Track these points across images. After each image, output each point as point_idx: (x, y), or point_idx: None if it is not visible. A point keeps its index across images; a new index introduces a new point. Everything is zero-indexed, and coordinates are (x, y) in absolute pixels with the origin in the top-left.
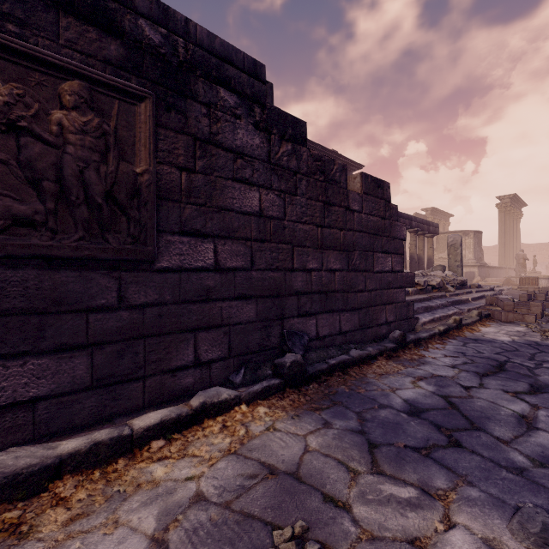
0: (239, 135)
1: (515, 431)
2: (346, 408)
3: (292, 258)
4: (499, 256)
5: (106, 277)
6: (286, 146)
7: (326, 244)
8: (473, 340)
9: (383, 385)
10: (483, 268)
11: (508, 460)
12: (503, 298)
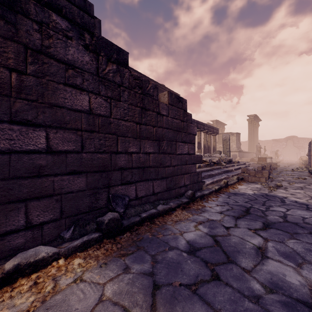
0: (71, 51)
1: (255, 261)
2: (145, 252)
3: (117, 144)
4: (248, 146)
5: None
6: (112, 66)
7: (143, 136)
8: (233, 194)
9: (176, 230)
10: (241, 153)
11: (249, 289)
12: (250, 169)
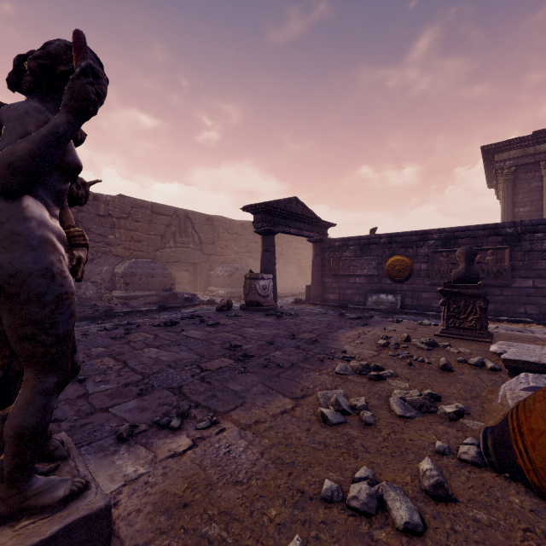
0: (544, 245)
1: None
2: None
3: None
4: None
5: (497, 288)
6: None
7: None
8: None
9: None
10: None
11: None
12: None
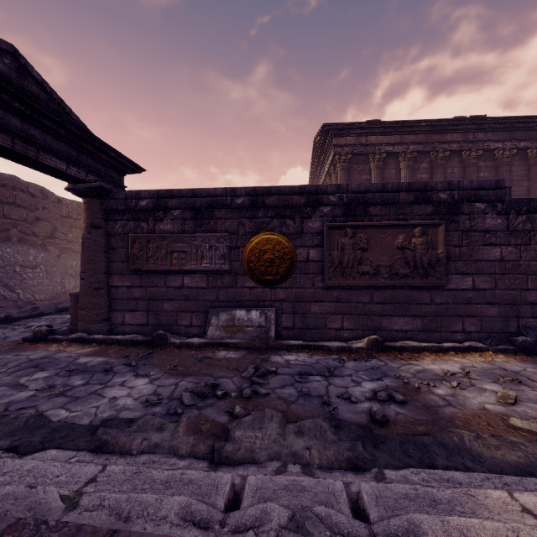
0: (487, 222)
1: None
2: None
3: (527, 282)
4: None
5: (427, 292)
6: (521, 217)
7: None
8: None
9: None
10: None
11: None
12: None
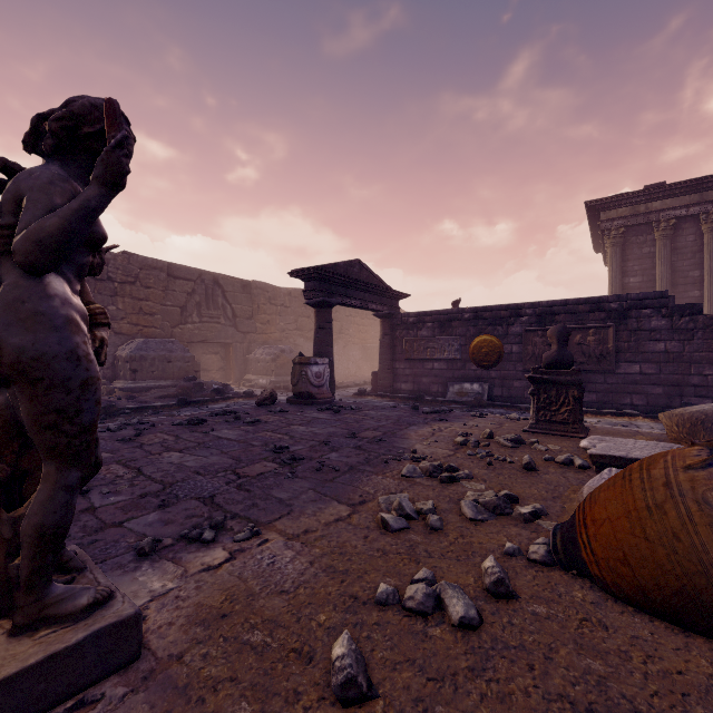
0: (652, 323)
1: None
2: None
3: (690, 369)
4: None
5: (600, 375)
6: (685, 319)
7: None
8: None
9: None
10: None
11: None
12: None
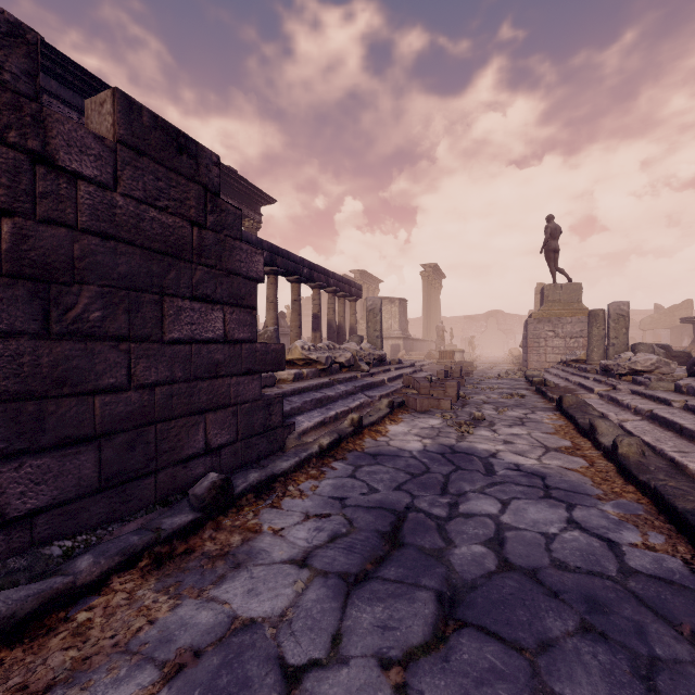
0: None
1: None
2: None
3: None
4: (423, 327)
5: None
6: None
7: None
8: (371, 456)
9: None
10: (408, 341)
11: None
12: (420, 378)
